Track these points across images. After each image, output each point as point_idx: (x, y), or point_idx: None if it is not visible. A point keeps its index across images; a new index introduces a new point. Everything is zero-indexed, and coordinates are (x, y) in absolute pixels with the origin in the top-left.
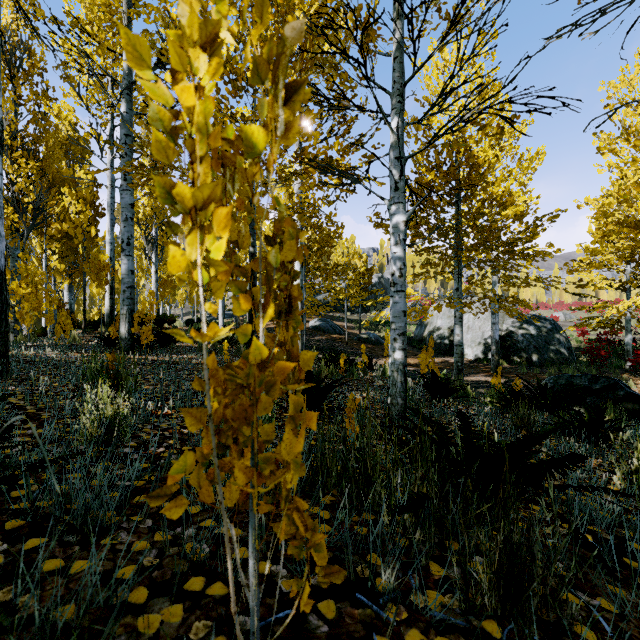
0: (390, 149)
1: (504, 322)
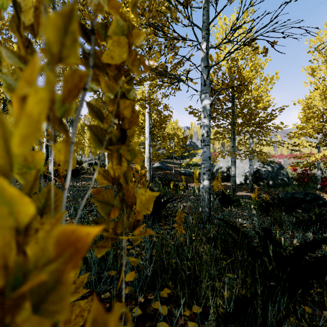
0: (201, 61)
1: (255, 164)
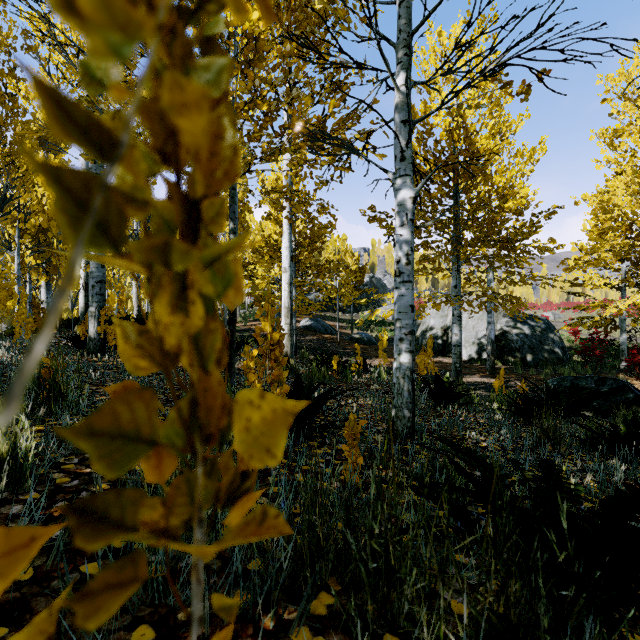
0: (395, 111)
1: (498, 321)
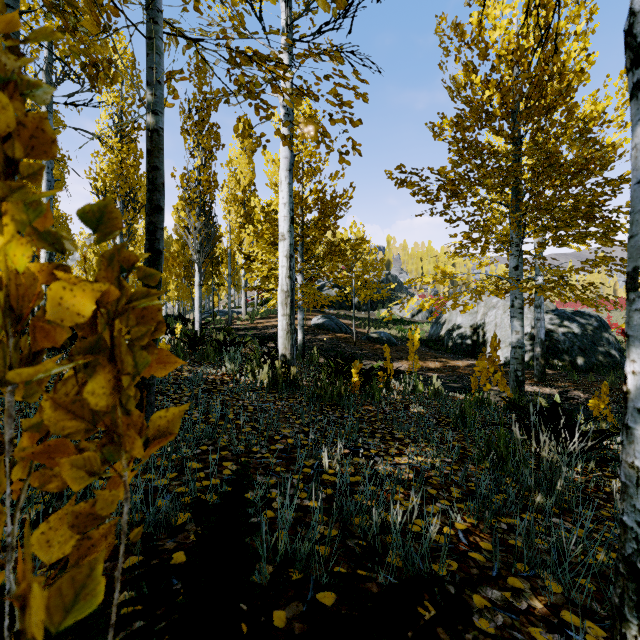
0: None
1: None
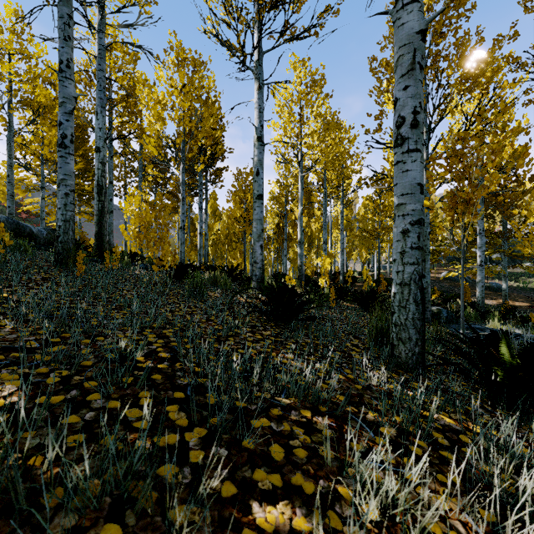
0: None
1: None
